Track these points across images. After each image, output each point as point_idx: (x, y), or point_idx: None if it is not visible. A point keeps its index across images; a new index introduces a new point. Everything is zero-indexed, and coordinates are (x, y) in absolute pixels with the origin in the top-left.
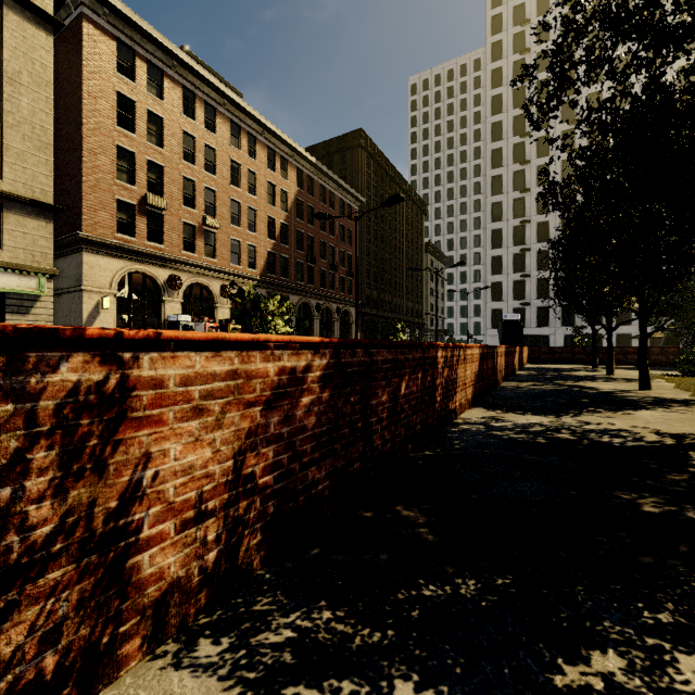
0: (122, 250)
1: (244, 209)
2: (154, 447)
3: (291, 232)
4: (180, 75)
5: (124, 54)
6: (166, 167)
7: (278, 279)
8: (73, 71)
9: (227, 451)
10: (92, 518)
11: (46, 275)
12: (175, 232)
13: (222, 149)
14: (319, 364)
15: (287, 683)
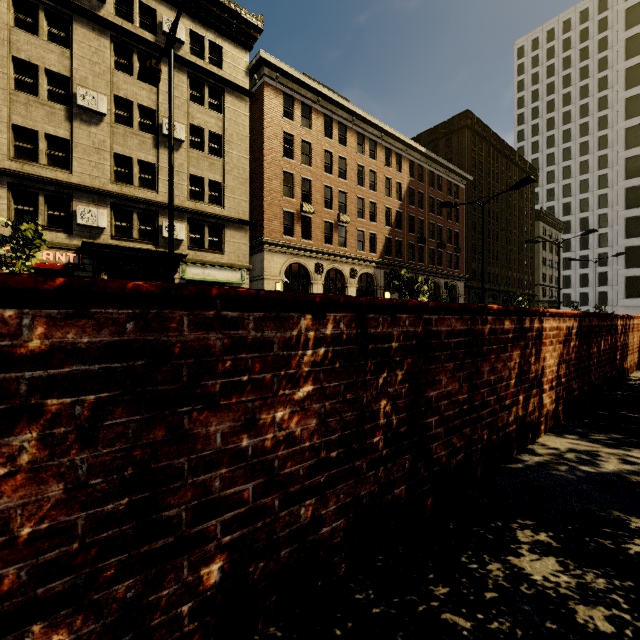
0: (286, 247)
1: (367, 203)
2: (545, 355)
3: (404, 218)
4: (322, 106)
5: (287, 103)
6: (313, 181)
7: (393, 260)
8: (257, 124)
9: (556, 362)
10: (538, 375)
11: (245, 269)
12: (319, 230)
13: (350, 157)
14: (575, 325)
15: (620, 446)
